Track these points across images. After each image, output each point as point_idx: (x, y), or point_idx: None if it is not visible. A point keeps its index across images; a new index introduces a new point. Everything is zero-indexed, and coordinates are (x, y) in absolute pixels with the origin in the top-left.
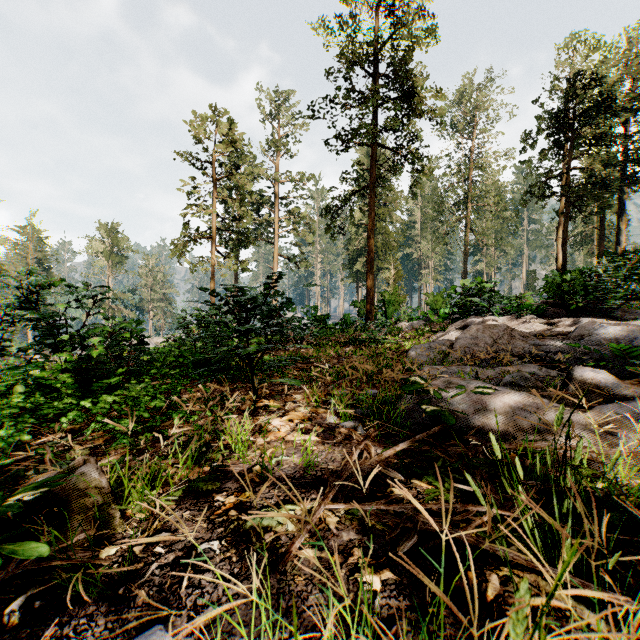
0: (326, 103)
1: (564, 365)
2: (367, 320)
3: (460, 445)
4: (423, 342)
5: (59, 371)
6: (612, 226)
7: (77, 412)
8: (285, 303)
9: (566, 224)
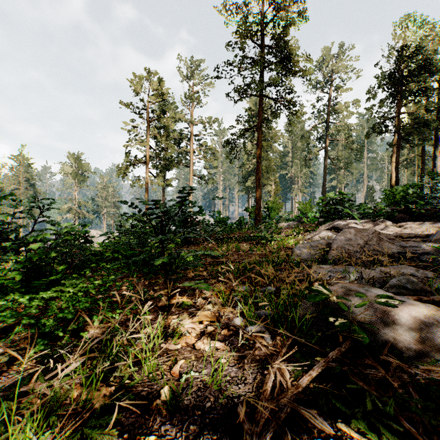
0: (227, 66)
1: (429, 264)
2: (256, 221)
3: (379, 369)
4: (301, 239)
5: (10, 269)
6: (428, 154)
7: (8, 313)
8: (196, 213)
9: (398, 152)
